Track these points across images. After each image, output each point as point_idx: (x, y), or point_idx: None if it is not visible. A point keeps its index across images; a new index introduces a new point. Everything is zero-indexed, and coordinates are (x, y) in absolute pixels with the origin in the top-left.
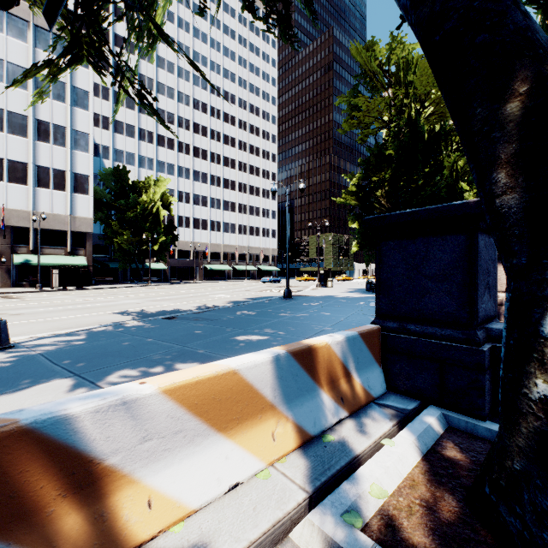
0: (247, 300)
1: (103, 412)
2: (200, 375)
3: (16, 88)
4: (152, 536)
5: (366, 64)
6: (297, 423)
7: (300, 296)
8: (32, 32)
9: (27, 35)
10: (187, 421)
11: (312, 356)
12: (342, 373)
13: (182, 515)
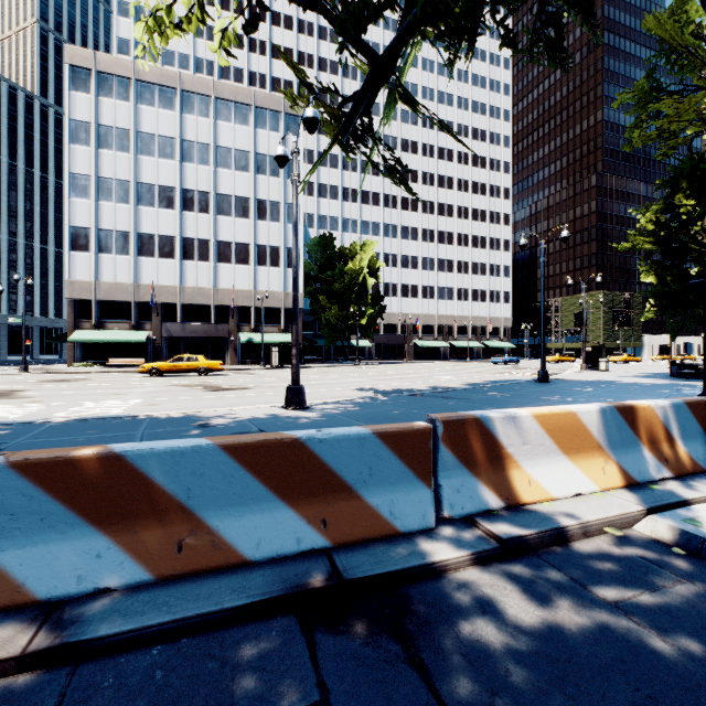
0: (485, 382)
1: (506, 420)
2: (552, 410)
3: (241, 173)
4: (533, 502)
5: (672, 39)
6: (622, 467)
7: (559, 380)
8: (253, 115)
9: (249, 119)
10: (546, 440)
11: (634, 414)
12: (665, 437)
13: (548, 497)
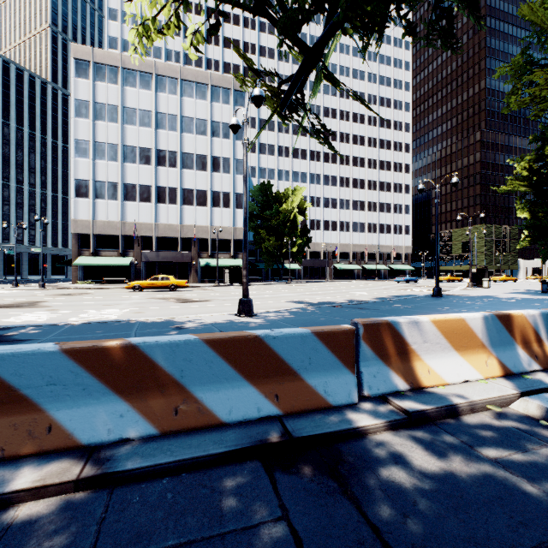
0: (390, 297)
1: (410, 324)
2: (446, 317)
3: (201, 136)
4: (432, 386)
5: (543, 23)
6: (501, 361)
7: (450, 295)
8: (210, 92)
9: (207, 95)
10: (441, 339)
11: (511, 321)
12: (536, 339)
13: (443, 383)
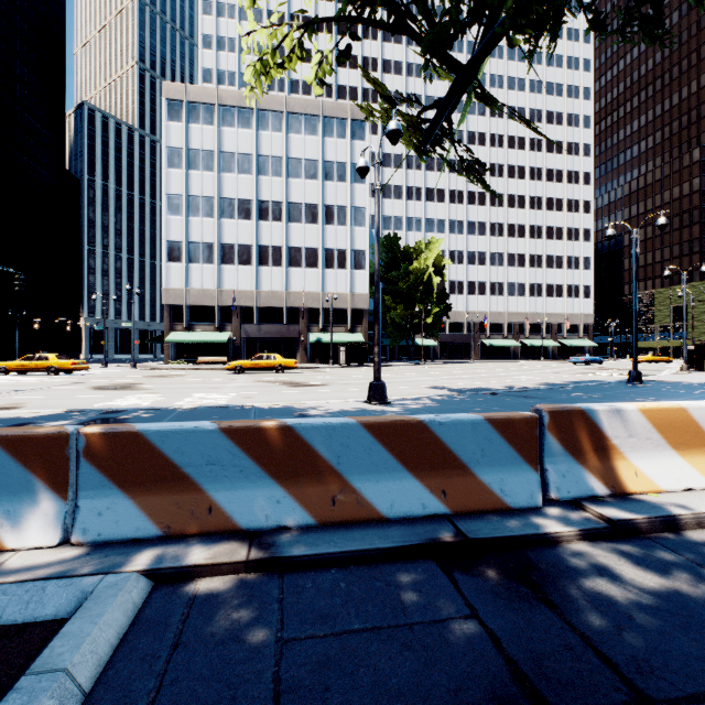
0: (565, 383)
1: (611, 413)
2: (660, 405)
3: (310, 181)
4: (640, 492)
5: None
6: None
7: (655, 381)
8: (322, 125)
9: (318, 129)
10: (653, 434)
11: None
12: None
13: (656, 489)
